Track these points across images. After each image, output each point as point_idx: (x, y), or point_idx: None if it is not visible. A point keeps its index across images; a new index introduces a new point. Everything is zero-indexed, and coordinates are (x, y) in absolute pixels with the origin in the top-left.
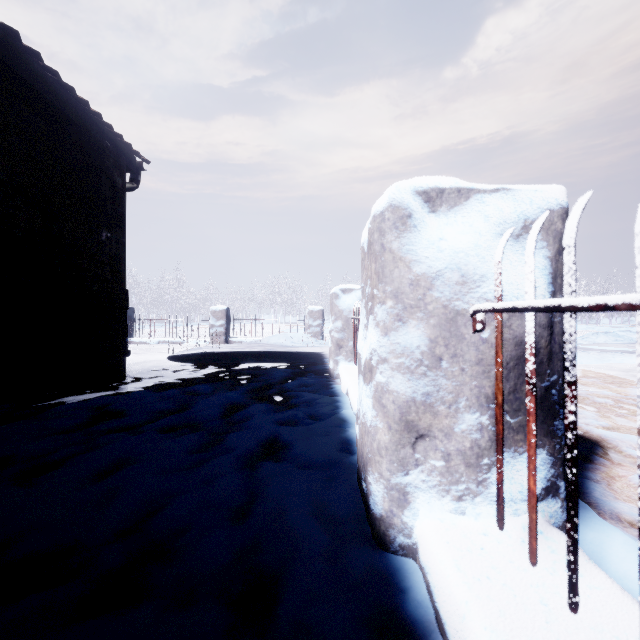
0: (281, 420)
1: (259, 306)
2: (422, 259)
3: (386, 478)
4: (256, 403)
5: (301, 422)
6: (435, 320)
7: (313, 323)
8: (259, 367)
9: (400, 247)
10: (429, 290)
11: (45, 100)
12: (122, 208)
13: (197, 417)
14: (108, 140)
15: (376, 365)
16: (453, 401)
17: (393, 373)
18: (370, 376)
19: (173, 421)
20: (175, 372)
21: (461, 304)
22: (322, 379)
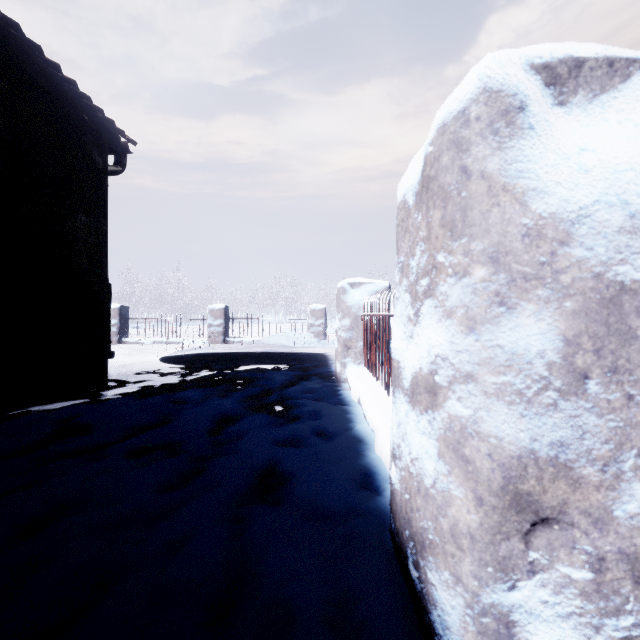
0: (281, 439)
1: (260, 306)
2: (549, 186)
3: (470, 590)
4: (252, 415)
5: (306, 442)
6: (576, 302)
7: (315, 322)
8: (258, 370)
9: (503, 166)
10: (563, 245)
11: (5, 59)
12: (103, 192)
13: (178, 435)
14: (86, 114)
15: (448, 384)
16: (611, 458)
17: (488, 401)
18: (430, 401)
19: (148, 440)
20: (165, 375)
21: (629, 271)
22: (328, 384)
